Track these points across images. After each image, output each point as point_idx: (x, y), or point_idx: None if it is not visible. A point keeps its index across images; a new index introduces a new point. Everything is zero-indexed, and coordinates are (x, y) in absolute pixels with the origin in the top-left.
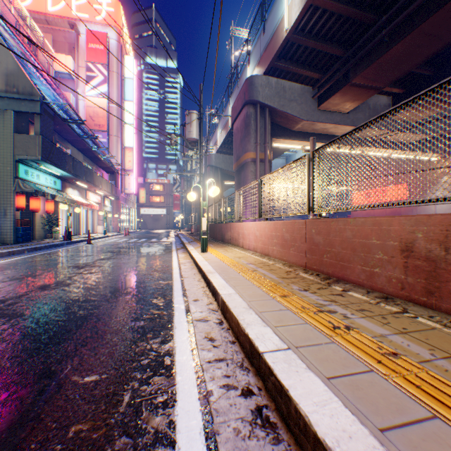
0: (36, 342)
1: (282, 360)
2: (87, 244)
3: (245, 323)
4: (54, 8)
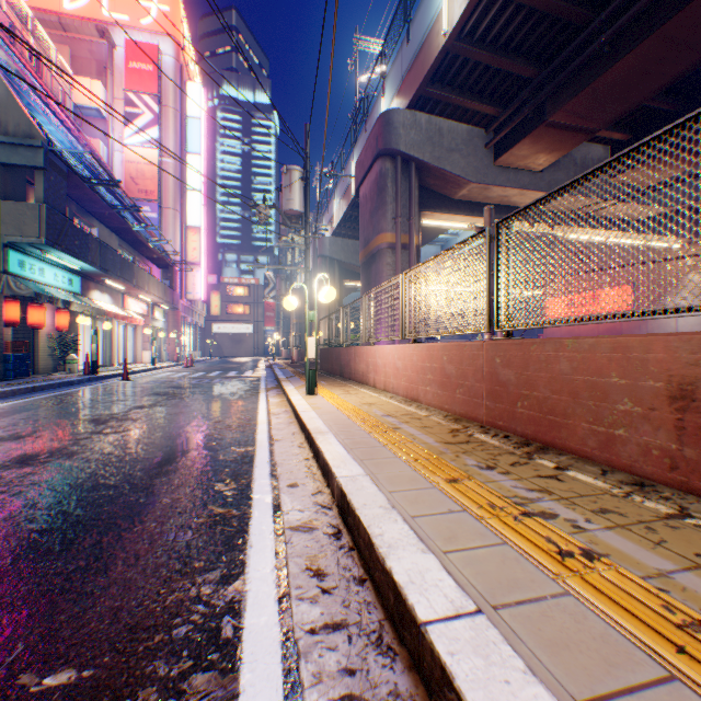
0: None
1: (470, 646)
2: (121, 382)
3: (385, 545)
4: (74, 5)
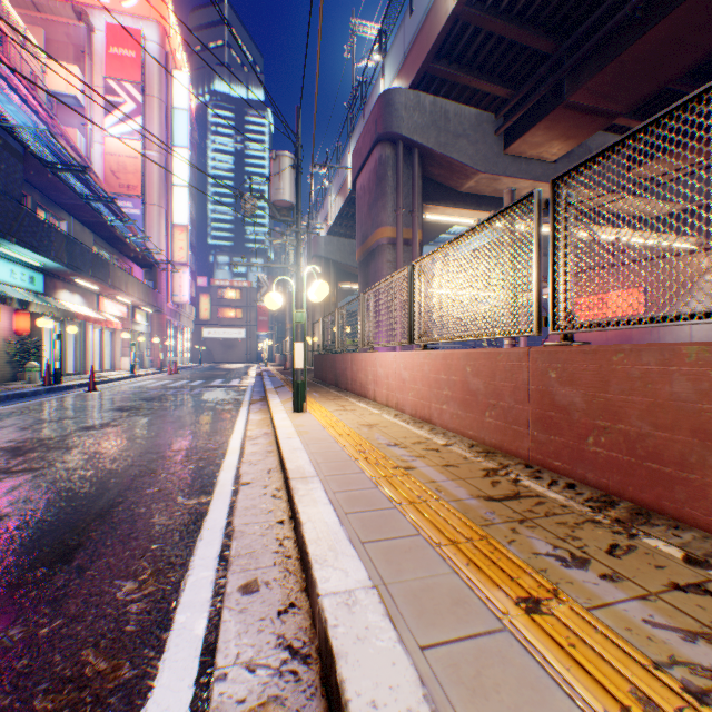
0: None
1: None
2: (87, 392)
3: None
4: None
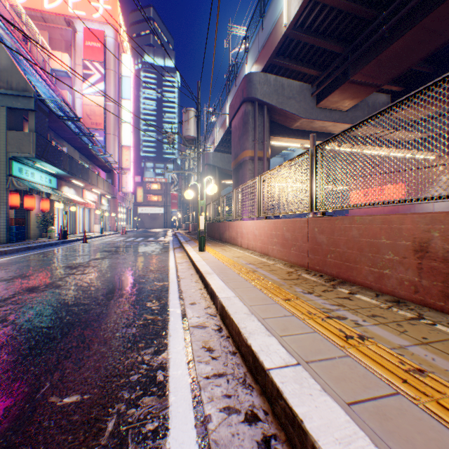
0: (15, 353)
1: (292, 379)
2: (82, 244)
3: (247, 332)
4: (51, 6)
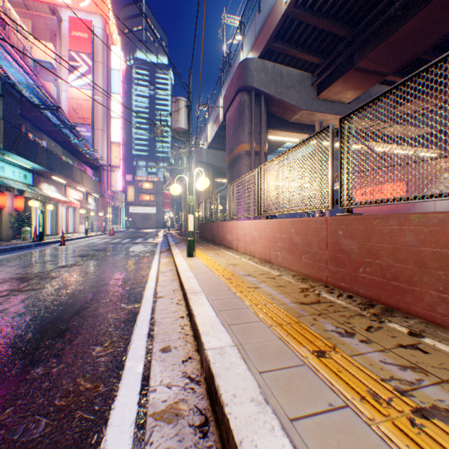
0: None
1: None
2: (59, 246)
3: None
4: None
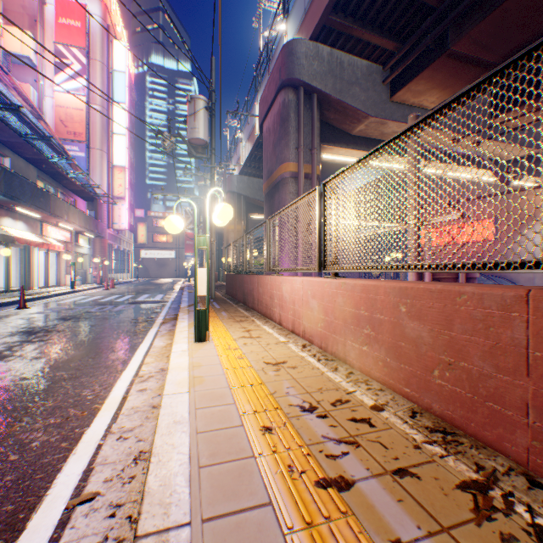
0: None
1: None
2: (16, 310)
3: None
4: None
